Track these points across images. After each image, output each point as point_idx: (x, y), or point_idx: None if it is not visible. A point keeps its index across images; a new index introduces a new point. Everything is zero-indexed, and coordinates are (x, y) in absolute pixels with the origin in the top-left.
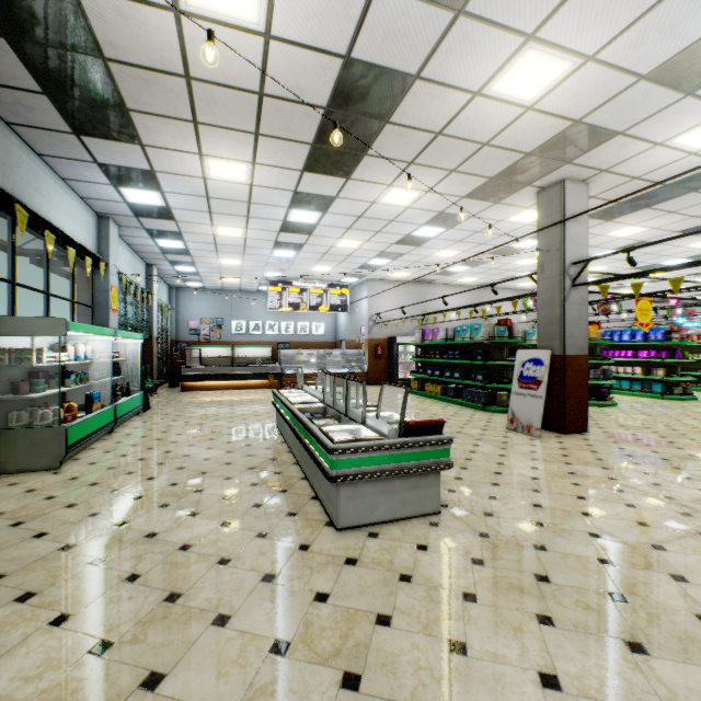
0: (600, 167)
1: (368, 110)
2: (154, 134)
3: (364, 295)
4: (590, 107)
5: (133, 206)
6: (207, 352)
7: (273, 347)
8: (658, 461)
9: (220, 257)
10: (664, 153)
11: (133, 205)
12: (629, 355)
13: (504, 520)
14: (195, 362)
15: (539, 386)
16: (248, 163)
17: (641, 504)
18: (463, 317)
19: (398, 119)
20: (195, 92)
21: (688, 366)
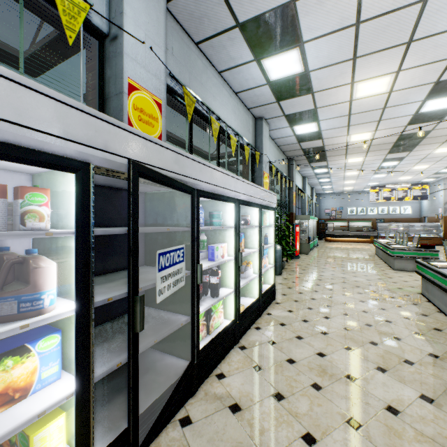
0: None
1: (413, 138)
2: (332, 159)
3: (440, 188)
4: None
5: (315, 173)
6: (334, 224)
7: (372, 222)
8: None
9: (344, 181)
10: None
11: (316, 173)
12: None
13: None
14: (328, 229)
15: None
16: (363, 157)
17: None
18: None
19: (429, 137)
20: (347, 150)
21: None
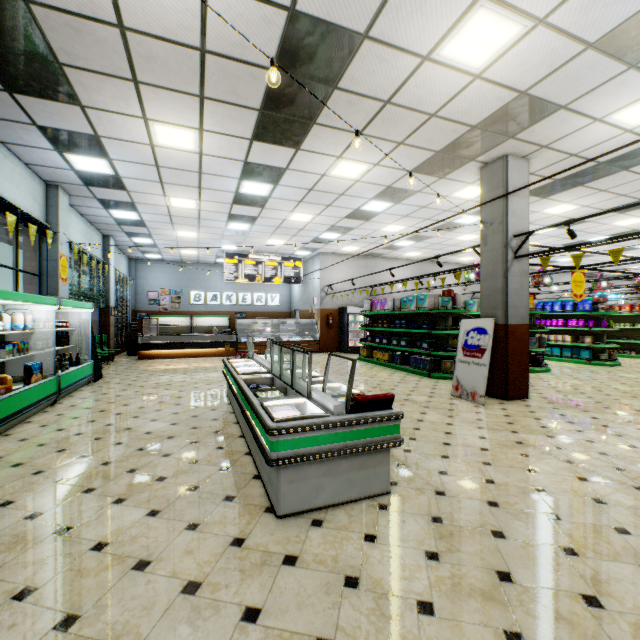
0: (541, 142)
1: (316, 73)
2: (93, 93)
3: (316, 267)
4: (537, 78)
5: (81, 174)
6: (166, 321)
7: (230, 317)
8: (600, 428)
9: (176, 229)
10: (602, 130)
11: (81, 173)
12: (559, 324)
13: (457, 500)
14: (154, 330)
15: (483, 354)
16: (195, 130)
17: (593, 477)
18: (409, 288)
19: (346, 85)
20: (131, 45)
21: (610, 334)
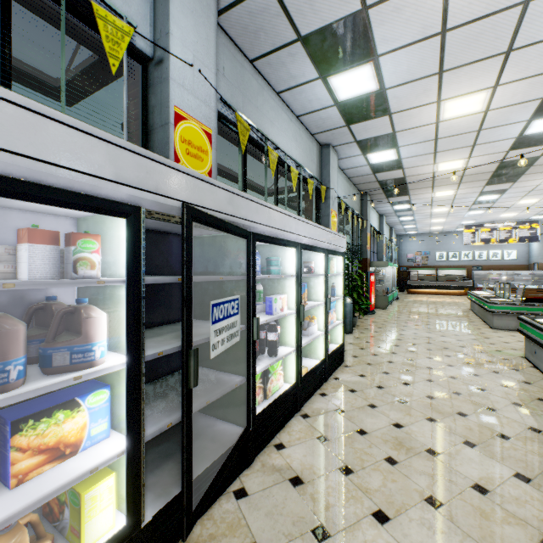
0: None
1: (517, 166)
2: (415, 192)
3: None
4: None
5: (395, 210)
6: (418, 272)
7: (467, 269)
8: None
9: (431, 219)
10: None
11: (395, 210)
12: None
13: None
14: (411, 278)
15: None
16: (454, 190)
17: None
18: None
19: (537, 164)
20: (435, 182)
21: None
